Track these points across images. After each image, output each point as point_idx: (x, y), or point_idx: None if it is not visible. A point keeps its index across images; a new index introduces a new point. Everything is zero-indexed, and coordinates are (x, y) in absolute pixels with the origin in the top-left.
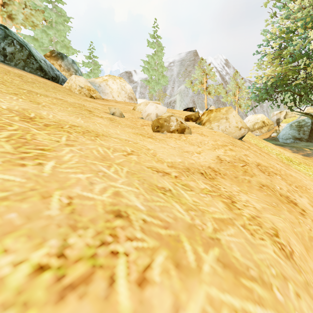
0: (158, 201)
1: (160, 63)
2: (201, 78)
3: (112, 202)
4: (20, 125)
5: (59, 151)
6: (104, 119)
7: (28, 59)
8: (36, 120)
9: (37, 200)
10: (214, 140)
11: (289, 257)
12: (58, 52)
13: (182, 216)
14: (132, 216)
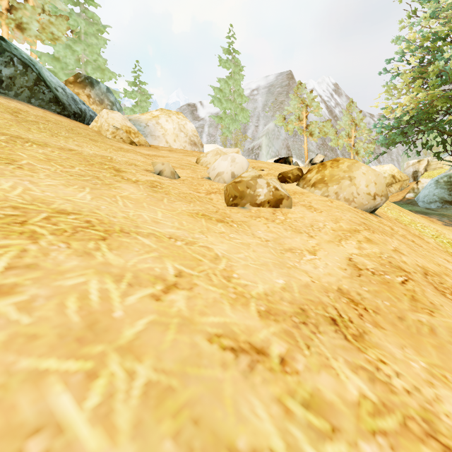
0: None
1: (238, 90)
2: (298, 113)
3: None
4: None
5: None
6: (140, 186)
7: (36, 87)
8: None
9: None
10: (334, 218)
11: None
12: (86, 76)
13: None
14: None
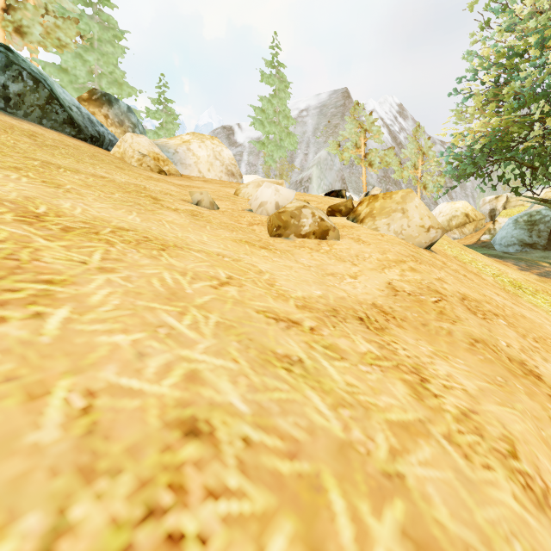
0: (276, 388)
1: (284, 111)
2: (356, 138)
3: (181, 398)
4: (13, 232)
5: (84, 284)
6: (181, 214)
7: (48, 106)
8: (48, 220)
9: (14, 406)
10: (382, 250)
11: (544, 506)
12: (103, 92)
13: (326, 423)
14: (222, 431)
